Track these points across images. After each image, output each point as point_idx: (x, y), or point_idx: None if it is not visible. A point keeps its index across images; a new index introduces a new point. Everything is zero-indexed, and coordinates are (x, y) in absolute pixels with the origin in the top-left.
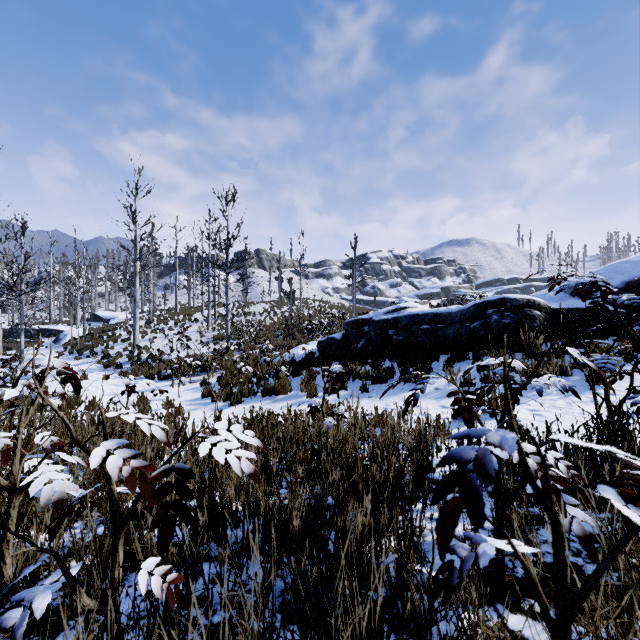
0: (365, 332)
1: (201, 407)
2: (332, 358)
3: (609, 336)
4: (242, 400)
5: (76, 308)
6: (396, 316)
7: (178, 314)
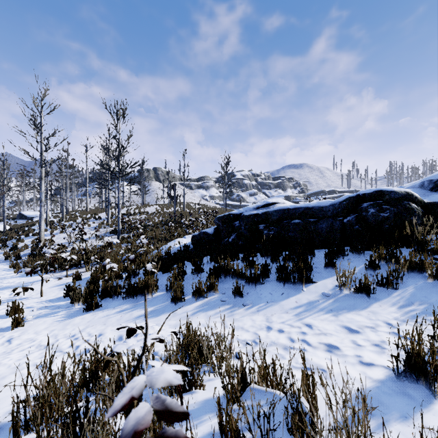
0: (236, 227)
1: (54, 311)
2: (203, 253)
3: None
4: (104, 301)
5: None
6: (266, 211)
7: (86, 213)
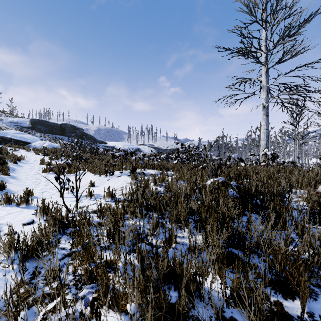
0: None
1: None
2: None
3: None
4: None
5: None
6: None
7: None
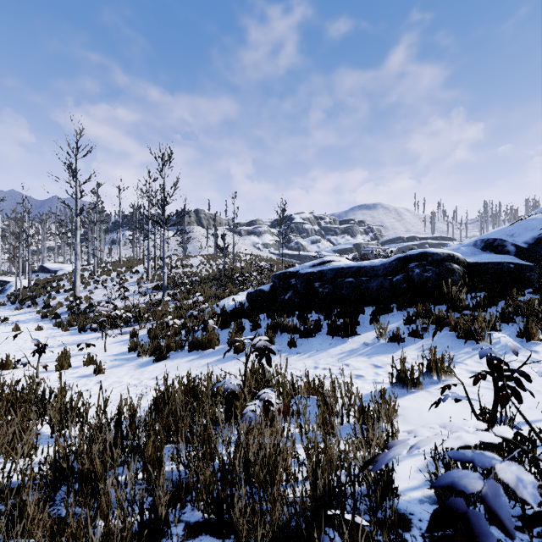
0: (292, 284)
1: (125, 363)
2: (260, 310)
3: (523, 289)
4: (169, 354)
5: (19, 260)
6: (322, 269)
7: (121, 266)
